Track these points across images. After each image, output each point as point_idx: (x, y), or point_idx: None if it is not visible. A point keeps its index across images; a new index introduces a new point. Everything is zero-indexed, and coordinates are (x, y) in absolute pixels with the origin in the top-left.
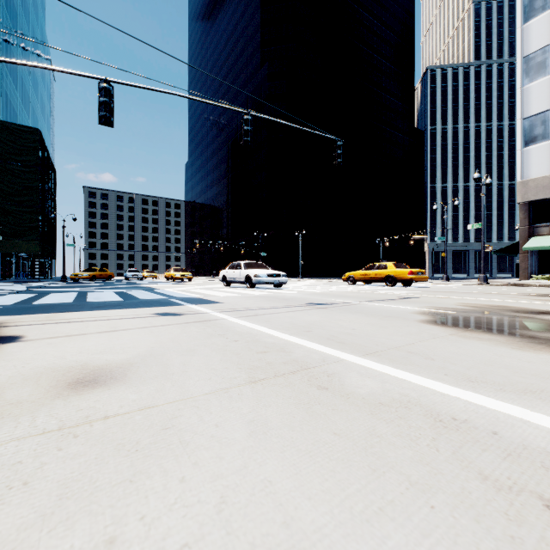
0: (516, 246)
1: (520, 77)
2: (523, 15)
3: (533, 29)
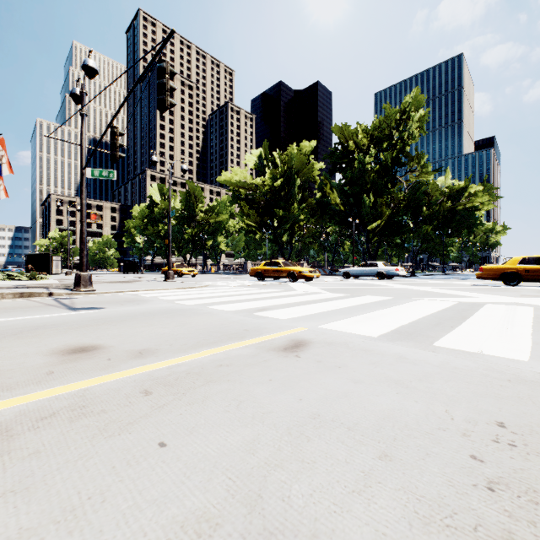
0: None
1: None
2: None
3: None
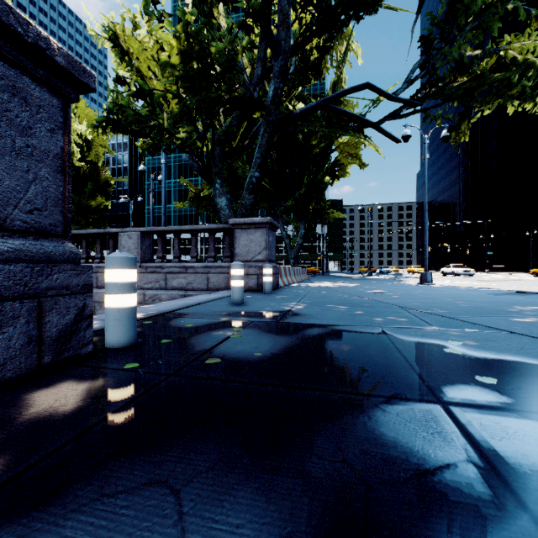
0: None
1: None
2: None
3: None
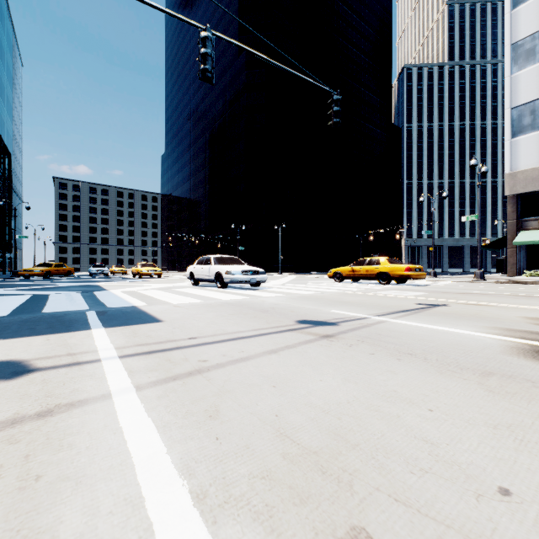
0: (501, 240)
1: (508, 65)
2: (512, 1)
3: (521, 15)
